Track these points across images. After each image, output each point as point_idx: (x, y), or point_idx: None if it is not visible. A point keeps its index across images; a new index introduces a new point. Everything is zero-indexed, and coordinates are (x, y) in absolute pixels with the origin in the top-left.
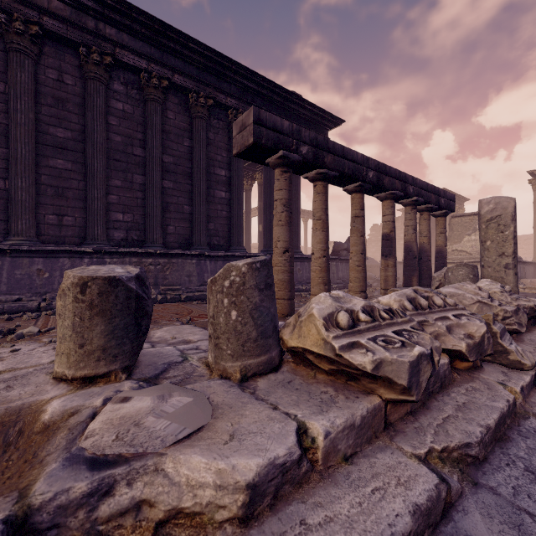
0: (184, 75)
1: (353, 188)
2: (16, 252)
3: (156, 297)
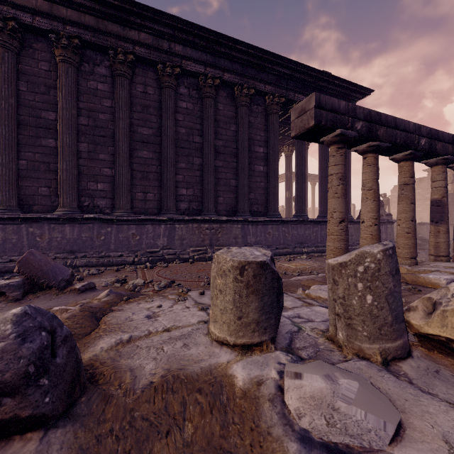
0: (231, 73)
1: (401, 157)
2: (119, 221)
3: (211, 255)
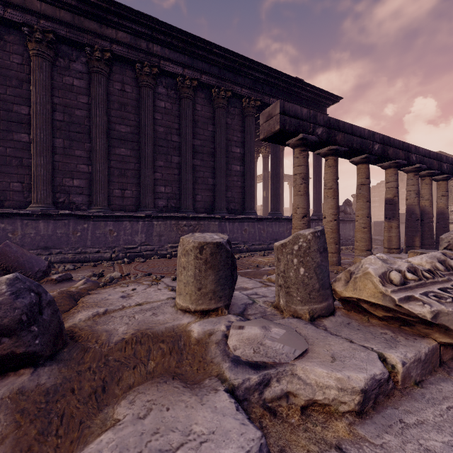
0: (209, 75)
1: (359, 160)
2: (96, 217)
3: None
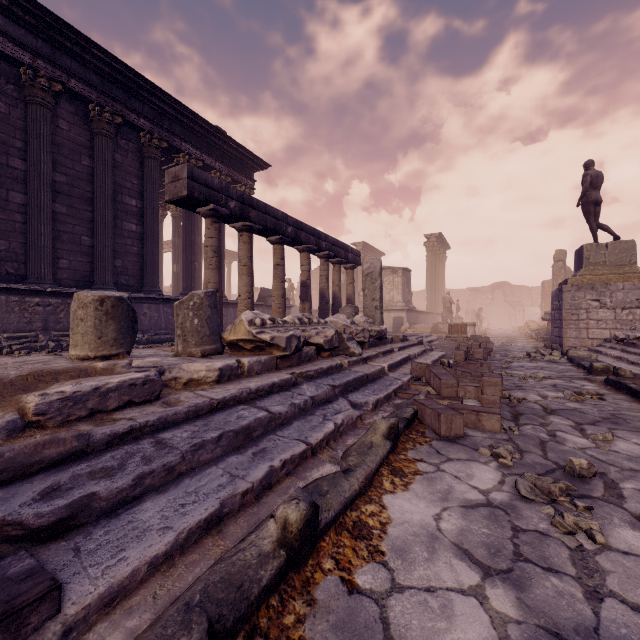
0: (84, 82)
1: (275, 240)
2: None
3: (47, 344)
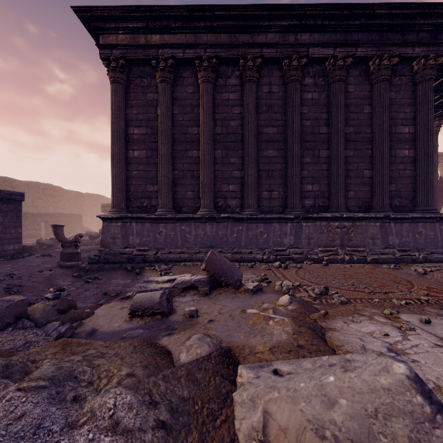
0: (367, 45)
1: None
2: (249, 219)
3: (343, 257)
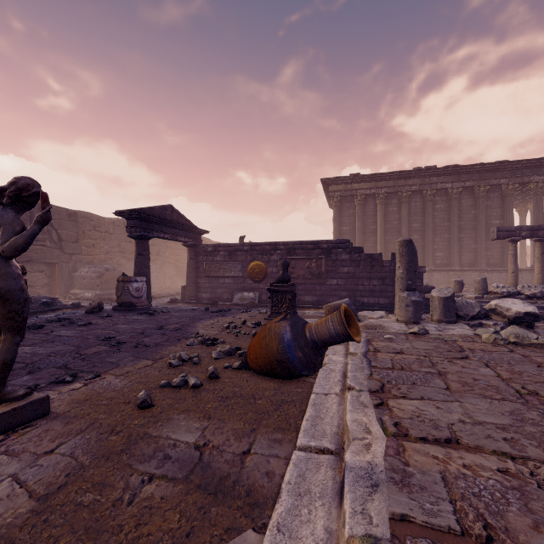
0: (471, 181)
1: None
2: None
3: None
